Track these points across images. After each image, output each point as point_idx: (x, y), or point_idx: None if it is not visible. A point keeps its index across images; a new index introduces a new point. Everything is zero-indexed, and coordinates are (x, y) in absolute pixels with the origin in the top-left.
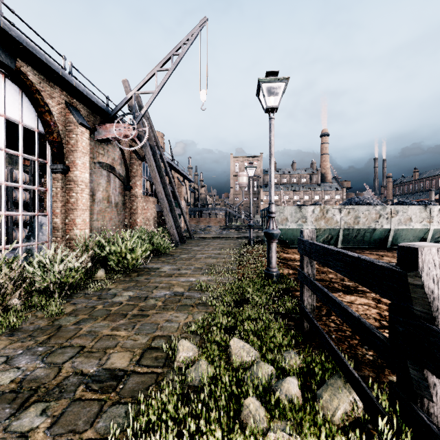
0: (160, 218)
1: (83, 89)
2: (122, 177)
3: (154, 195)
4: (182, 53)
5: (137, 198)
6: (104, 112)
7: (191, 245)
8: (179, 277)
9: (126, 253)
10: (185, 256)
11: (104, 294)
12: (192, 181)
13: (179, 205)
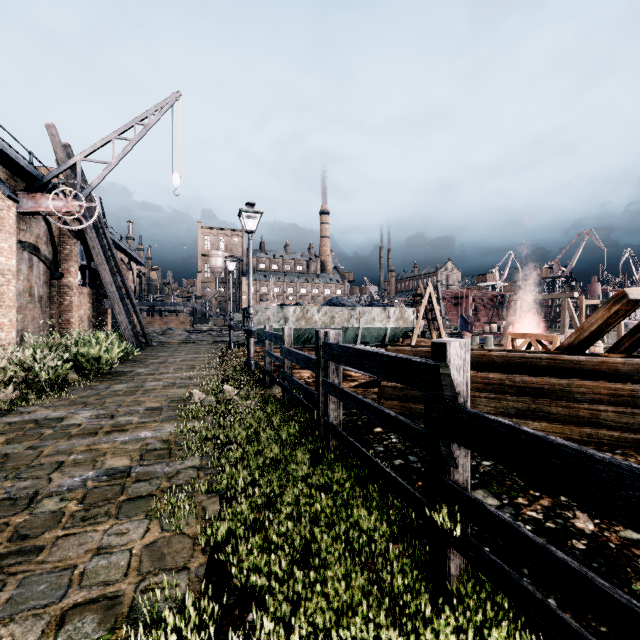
0: (98, 318)
1: (11, 151)
2: (49, 261)
3: (88, 284)
4: (149, 125)
5: (71, 290)
6: (33, 177)
7: (154, 351)
8: (162, 374)
9: (99, 354)
10: (156, 361)
11: (96, 388)
12: (143, 264)
13: (131, 300)
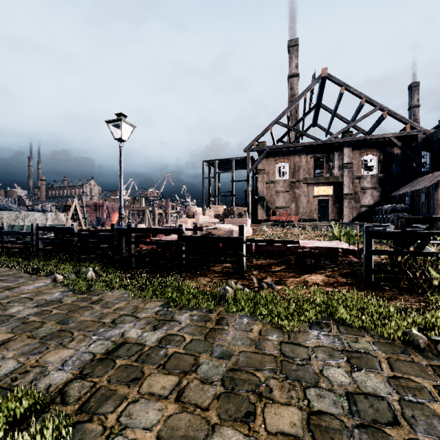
0: None
1: None
2: None
3: None
4: None
5: None
6: None
7: None
8: None
9: None
10: None
11: None
12: None
13: None
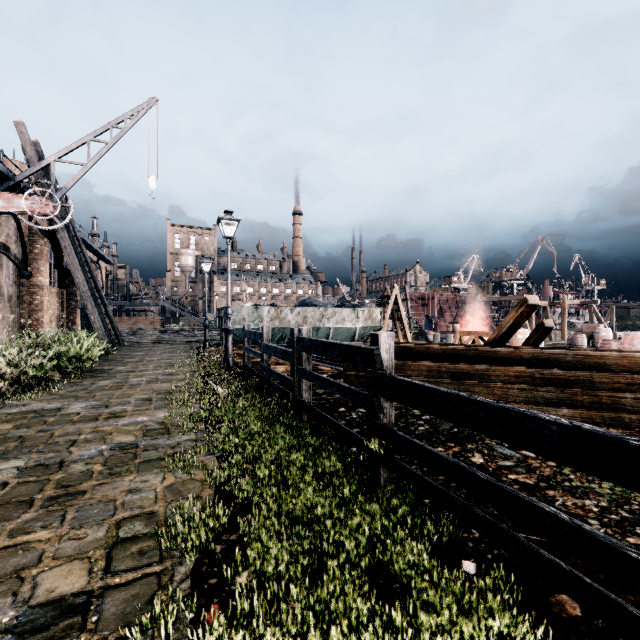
0: (67, 318)
1: None
2: (18, 260)
3: (56, 284)
4: (125, 129)
5: (41, 289)
6: (5, 177)
7: (128, 351)
8: (143, 372)
9: (81, 353)
10: (132, 359)
11: (81, 384)
12: (112, 263)
13: (102, 300)
